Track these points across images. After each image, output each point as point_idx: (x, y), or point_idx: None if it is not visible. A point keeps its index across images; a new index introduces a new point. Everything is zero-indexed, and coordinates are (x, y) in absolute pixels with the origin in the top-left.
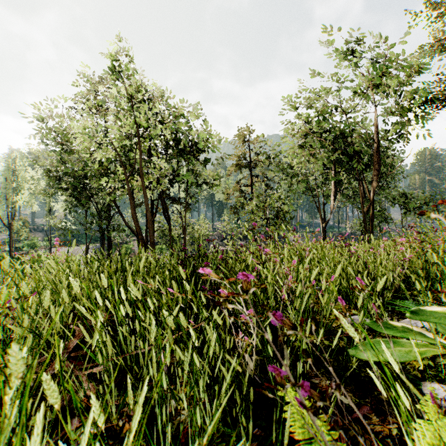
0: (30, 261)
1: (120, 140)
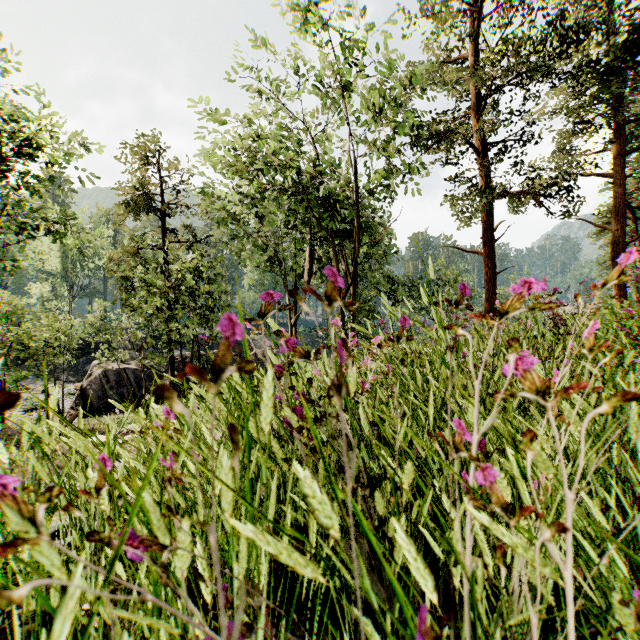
0: None
1: None
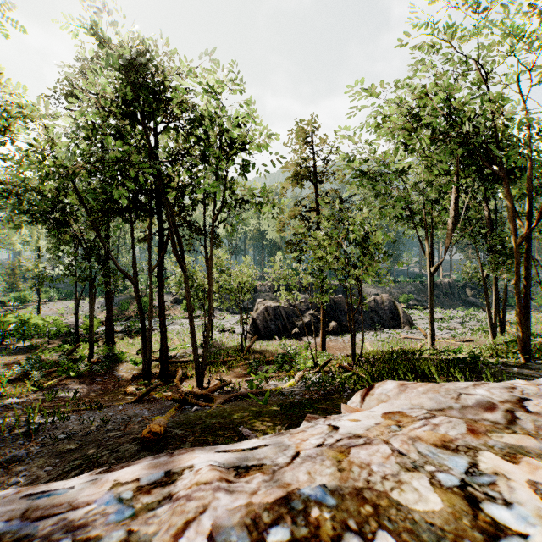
0: None
1: None
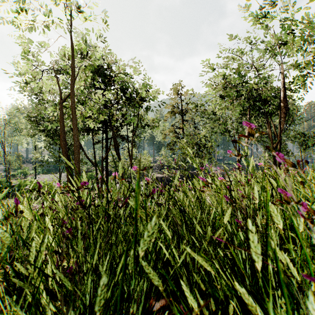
0: (18, 185)
1: (64, 75)
